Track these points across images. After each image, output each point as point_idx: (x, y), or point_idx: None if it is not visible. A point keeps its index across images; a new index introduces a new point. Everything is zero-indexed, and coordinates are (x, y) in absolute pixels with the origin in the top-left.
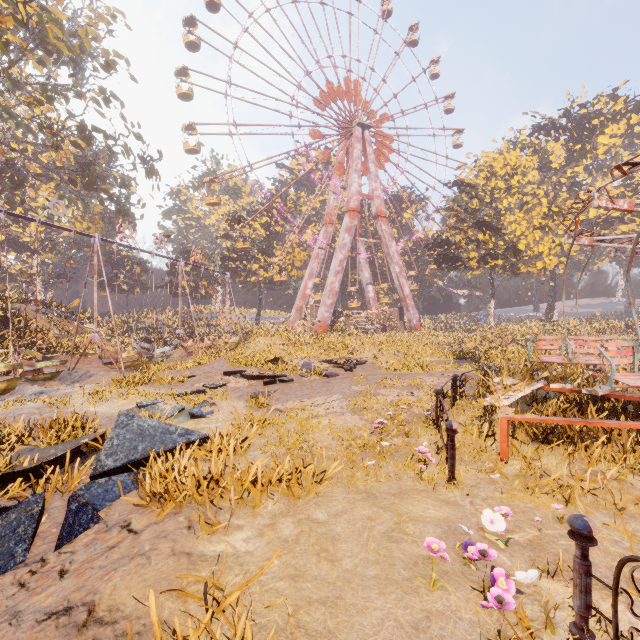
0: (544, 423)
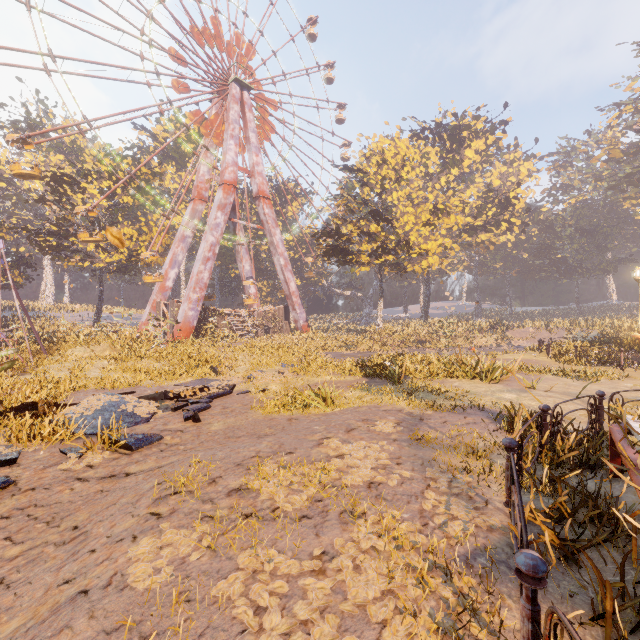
0: None
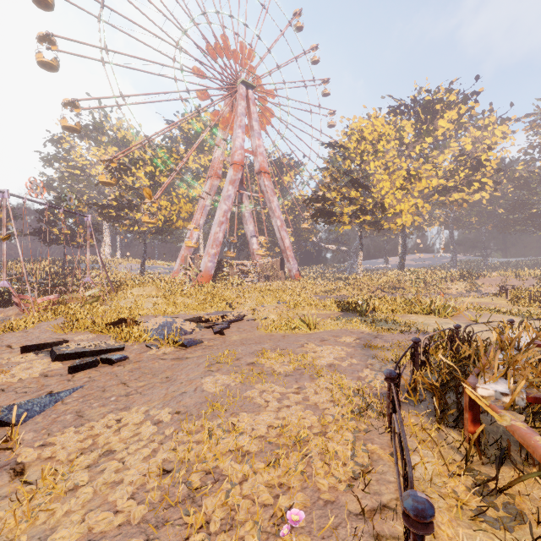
0: None
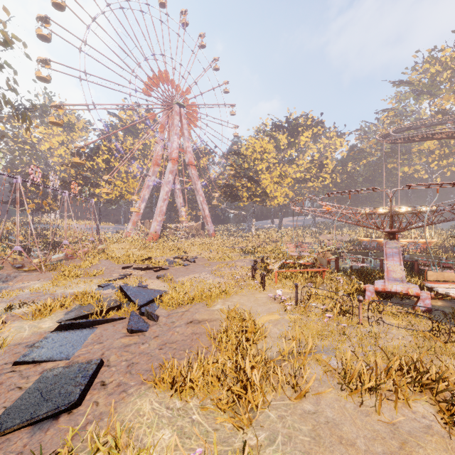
0: (285, 274)
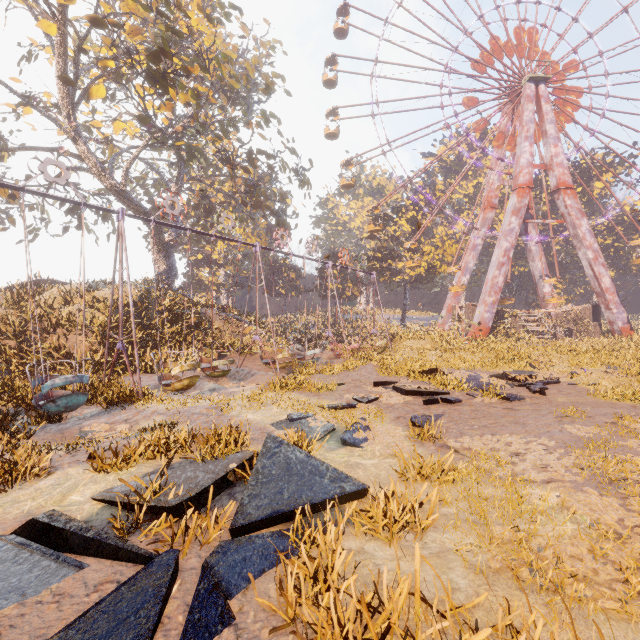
0: None
